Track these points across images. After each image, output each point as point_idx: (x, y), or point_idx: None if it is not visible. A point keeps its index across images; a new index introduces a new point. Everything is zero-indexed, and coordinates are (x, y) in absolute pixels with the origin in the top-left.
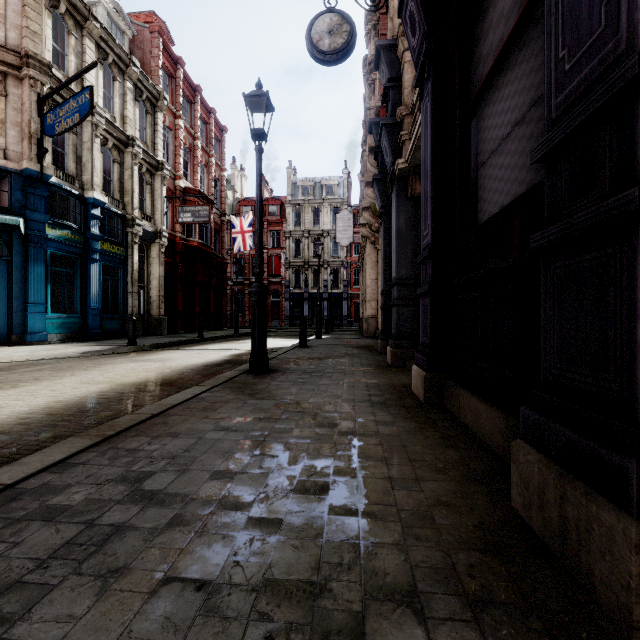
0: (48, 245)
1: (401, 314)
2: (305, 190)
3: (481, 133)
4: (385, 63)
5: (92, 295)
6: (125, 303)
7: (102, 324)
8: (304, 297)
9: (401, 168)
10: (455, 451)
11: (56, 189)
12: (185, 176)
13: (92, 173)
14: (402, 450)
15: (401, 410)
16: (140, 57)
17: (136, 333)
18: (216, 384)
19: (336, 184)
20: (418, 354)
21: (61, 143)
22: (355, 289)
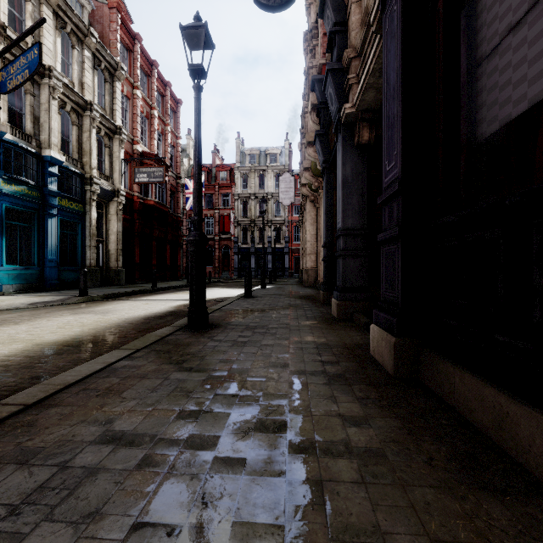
0: (3, 200)
1: (347, 265)
2: (252, 158)
3: (483, 15)
4: (331, 7)
5: (49, 248)
6: (83, 256)
7: (60, 275)
8: (251, 251)
9: (348, 113)
10: (497, 503)
11: (12, 146)
12: (143, 142)
13: (49, 133)
14: (404, 501)
15: (369, 391)
16: (100, 31)
17: (94, 283)
18: (141, 346)
19: (279, 153)
20: (380, 312)
21: (18, 103)
22: (295, 244)
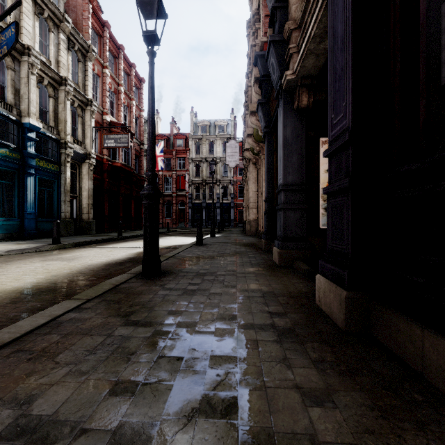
0: None
1: (288, 217)
2: (203, 128)
3: None
4: None
5: (28, 202)
6: (59, 209)
7: (38, 226)
8: (202, 206)
9: (289, 80)
10: None
11: None
12: (111, 113)
13: (28, 103)
14: None
15: (323, 350)
16: (74, 18)
17: (68, 233)
18: (93, 296)
19: (225, 124)
20: (327, 264)
21: (1, 77)
22: (239, 200)
